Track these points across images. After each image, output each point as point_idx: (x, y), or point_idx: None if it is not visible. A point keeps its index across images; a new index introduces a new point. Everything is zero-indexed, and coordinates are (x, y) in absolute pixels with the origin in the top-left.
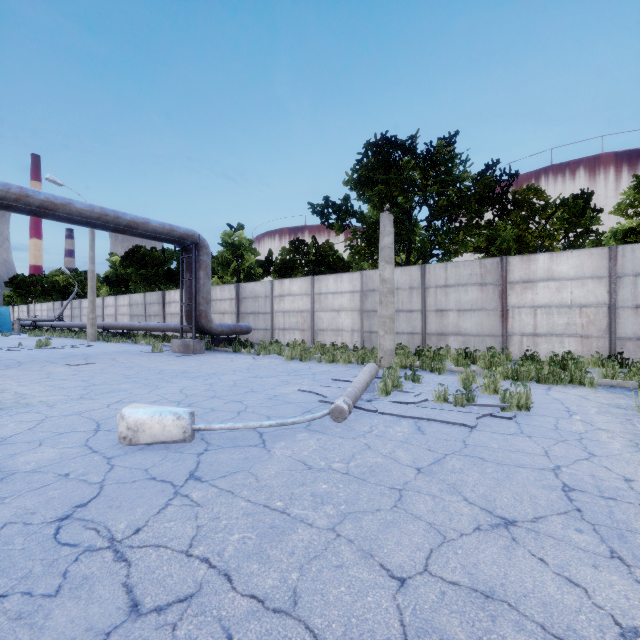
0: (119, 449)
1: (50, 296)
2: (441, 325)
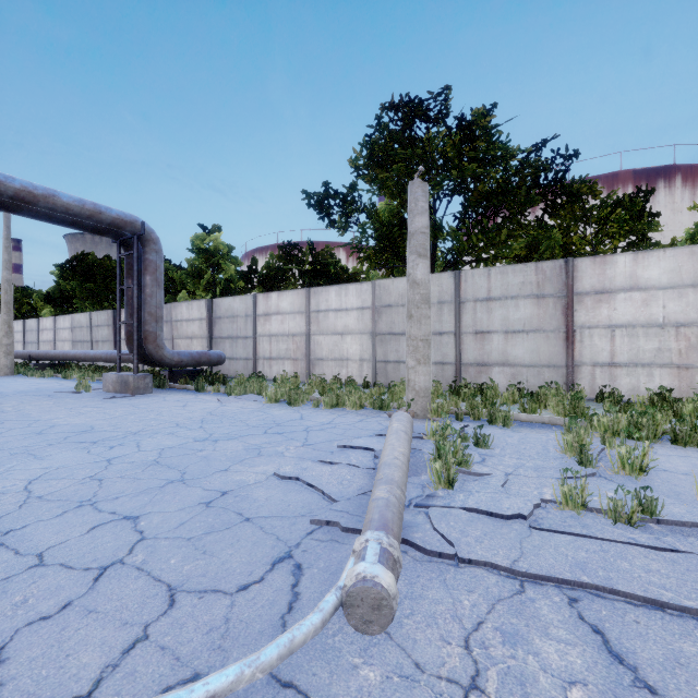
0: None
1: None
2: (482, 352)
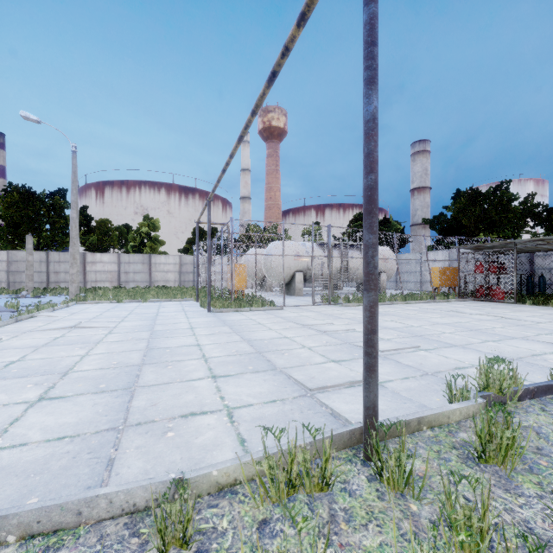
0: None
1: None
2: (57, 278)
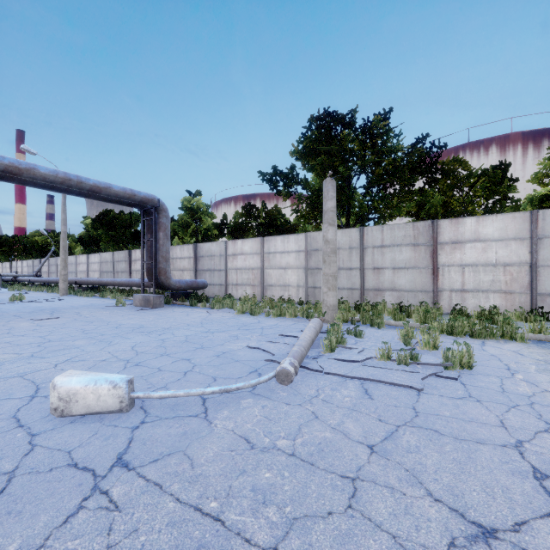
0: (48, 422)
1: (30, 254)
2: (378, 281)
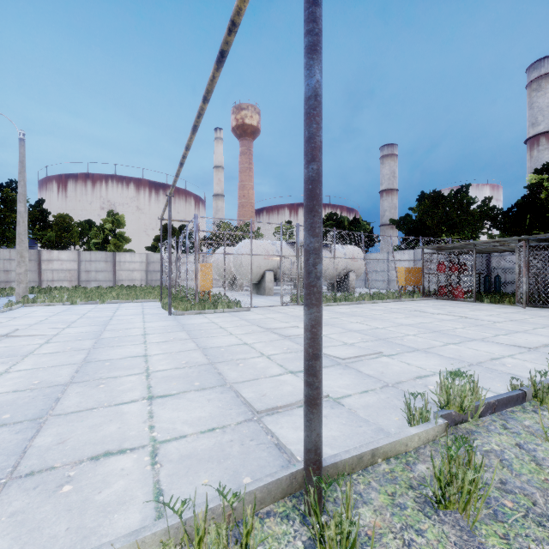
0: None
1: None
2: (8, 277)
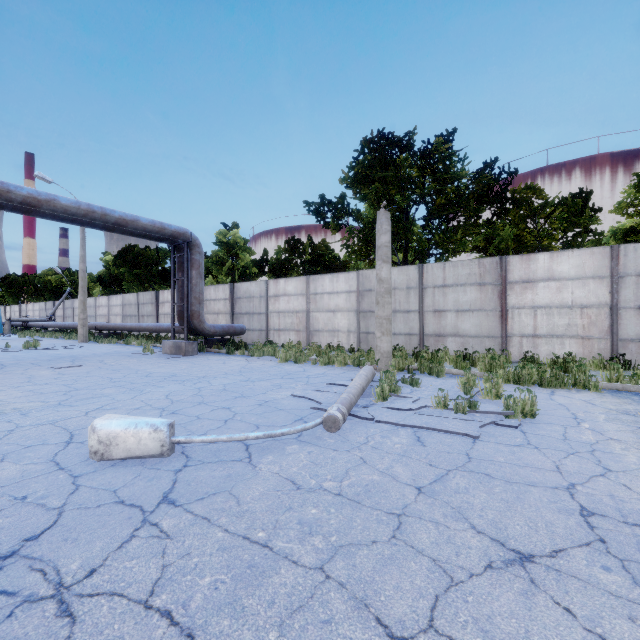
0: (89, 465)
1: (42, 296)
2: (439, 326)
